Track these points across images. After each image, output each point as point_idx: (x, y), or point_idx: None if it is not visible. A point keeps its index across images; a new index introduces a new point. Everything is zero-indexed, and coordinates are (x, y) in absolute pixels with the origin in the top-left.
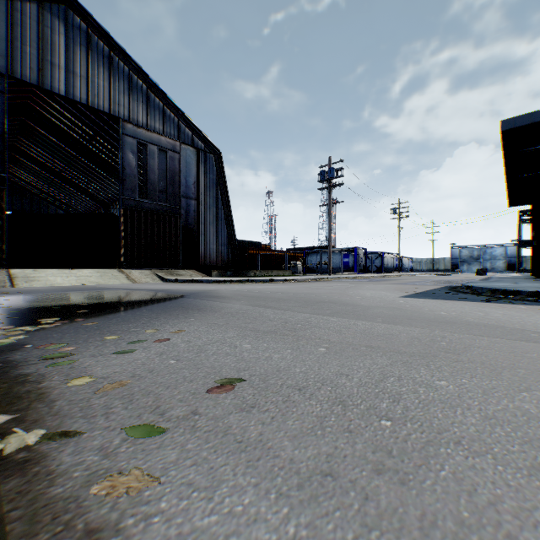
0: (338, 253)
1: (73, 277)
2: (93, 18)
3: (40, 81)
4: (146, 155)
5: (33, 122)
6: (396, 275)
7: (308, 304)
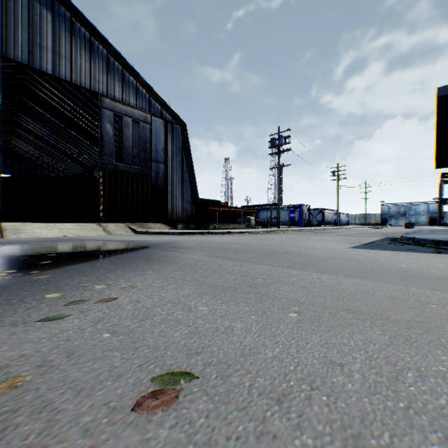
0: (286, 209)
1: (57, 229)
2: (76, 8)
3: (30, 61)
4: (122, 126)
5: (29, 100)
6: (336, 228)
7: (265, 255)
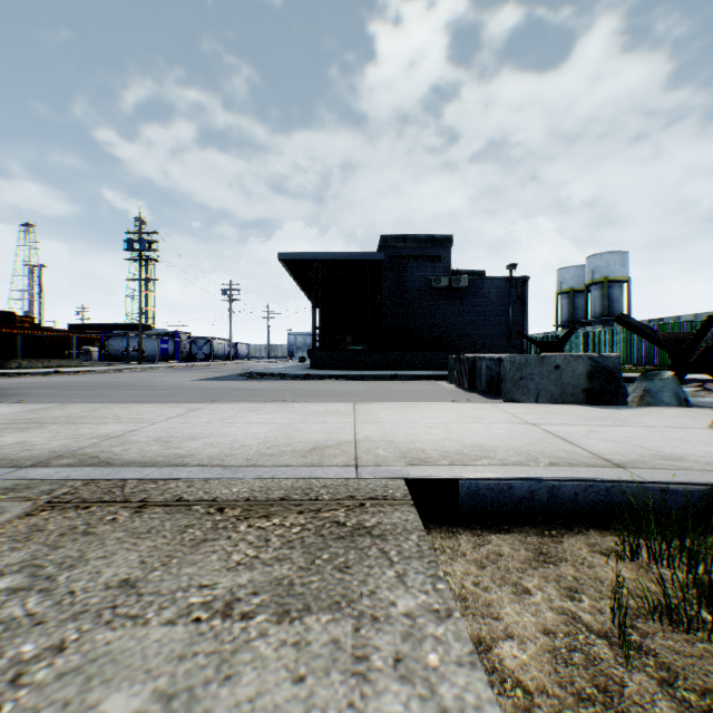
0: (155, 337)
1: None
2: None
3: None
4: None
5: None
6: (224, 363)
7: (112, 387)
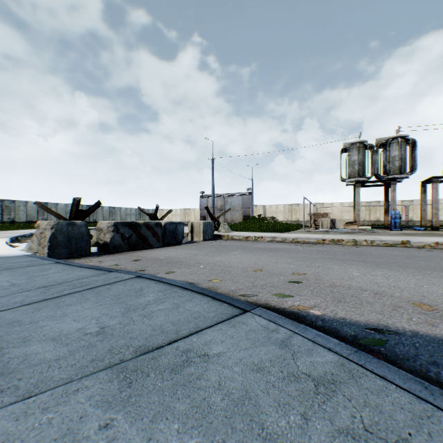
0: None
1: None
2: None
3: None
4: None
5: None
6: None
7: None
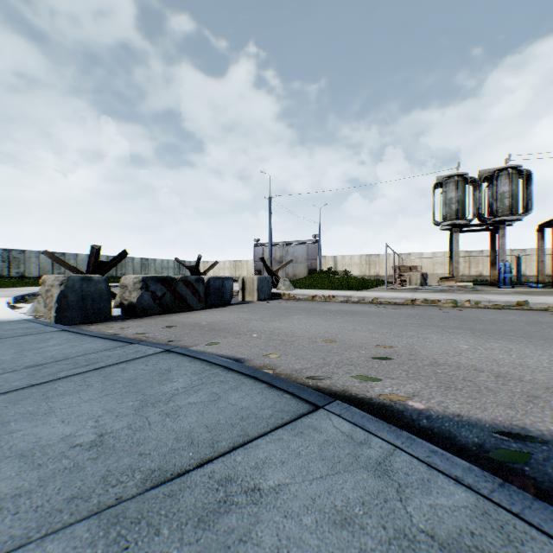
0: None
1: None
2: None
3: None
4: None
5: None
6: None
7: None
